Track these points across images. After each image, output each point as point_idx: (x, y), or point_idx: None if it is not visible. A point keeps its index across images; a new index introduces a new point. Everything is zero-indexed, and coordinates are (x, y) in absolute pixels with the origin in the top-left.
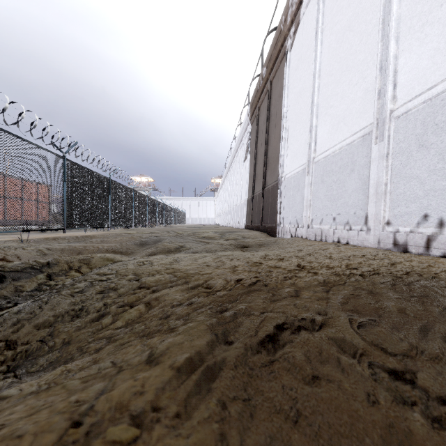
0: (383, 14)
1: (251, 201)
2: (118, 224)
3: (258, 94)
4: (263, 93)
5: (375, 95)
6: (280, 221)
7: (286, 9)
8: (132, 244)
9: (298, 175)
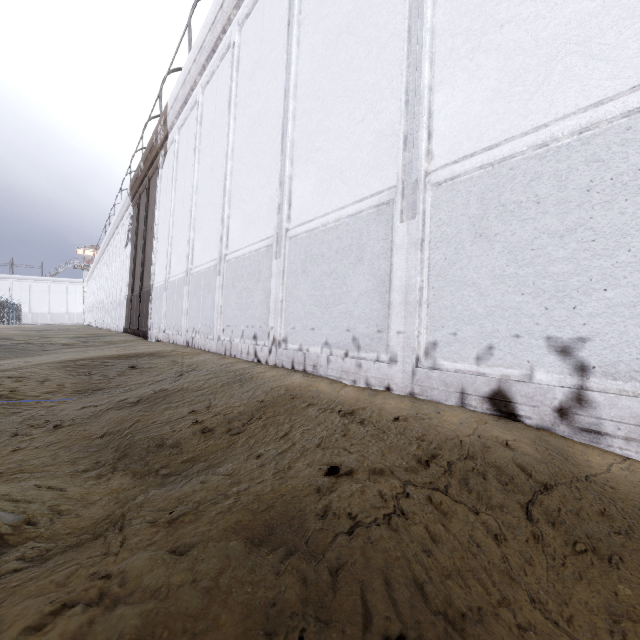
0: (191, 210)
1: (130, 300)
2: None
3: (138, 181)
4: (143, 184)
5: (187, 256)
6: (151, 326)
7: (156, 132)
8: None
9: (162, 288)
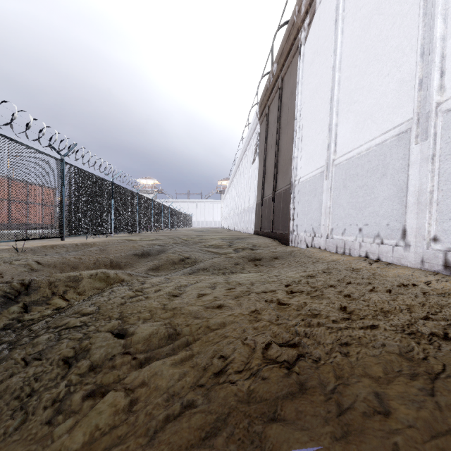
0: None
1: (260, 205)
2: (122, 230)
3: (267, 92)
4: (273, 91)
5: (416, 86)
6: (293, 229)
7: None
8: (132, 256)
9: (315, 179)
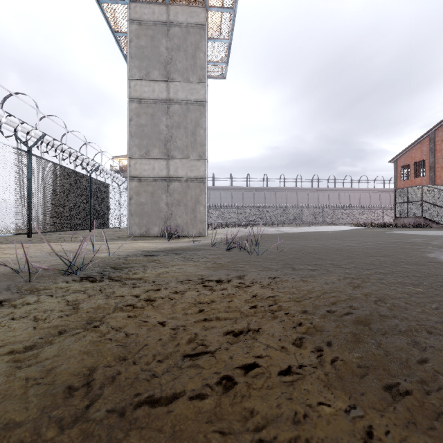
0: None
1: None
2: None
3: None
4: None
5: None
6: None
7: None
8: None
9: None
